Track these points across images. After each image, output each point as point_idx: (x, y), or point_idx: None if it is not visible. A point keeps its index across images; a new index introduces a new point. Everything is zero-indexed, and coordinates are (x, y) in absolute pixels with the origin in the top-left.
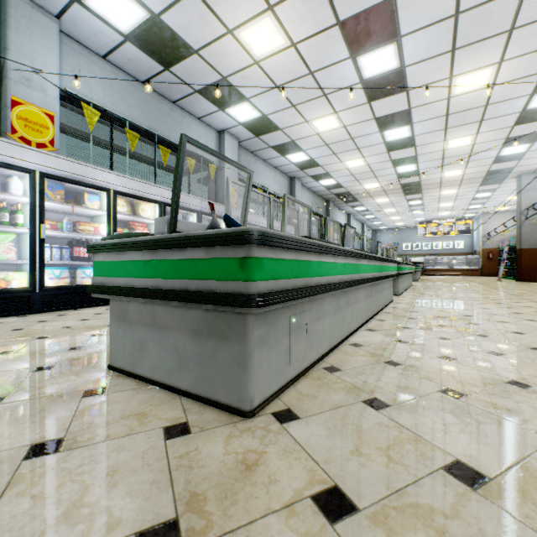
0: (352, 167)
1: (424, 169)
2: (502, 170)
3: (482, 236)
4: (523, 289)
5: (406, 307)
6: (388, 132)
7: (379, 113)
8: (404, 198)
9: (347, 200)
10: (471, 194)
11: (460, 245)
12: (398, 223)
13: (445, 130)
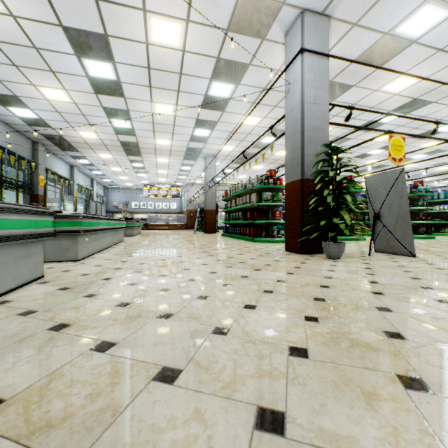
0: (55, 100)
1: (139, 130)
2: (196, 149)
3: (187, 200)
4: (206, 241)
5: (37, 295)
6: (88, 62)
7: (66, 20)
8: (128, 158)
9: (65, 148)
10: (179, 165)
11: (174, 206)
12: (128, 183)
13: (150, 88)
